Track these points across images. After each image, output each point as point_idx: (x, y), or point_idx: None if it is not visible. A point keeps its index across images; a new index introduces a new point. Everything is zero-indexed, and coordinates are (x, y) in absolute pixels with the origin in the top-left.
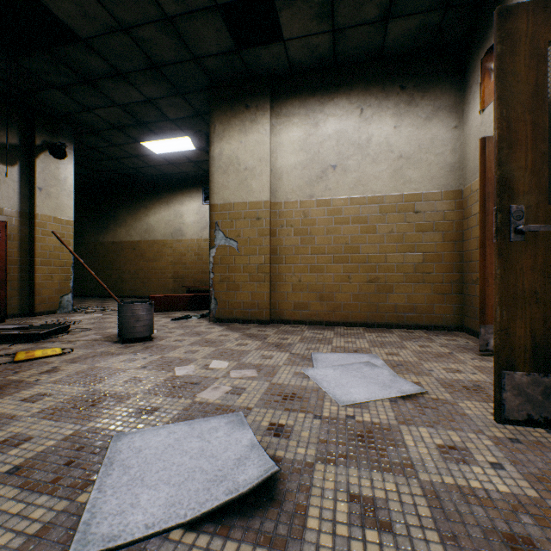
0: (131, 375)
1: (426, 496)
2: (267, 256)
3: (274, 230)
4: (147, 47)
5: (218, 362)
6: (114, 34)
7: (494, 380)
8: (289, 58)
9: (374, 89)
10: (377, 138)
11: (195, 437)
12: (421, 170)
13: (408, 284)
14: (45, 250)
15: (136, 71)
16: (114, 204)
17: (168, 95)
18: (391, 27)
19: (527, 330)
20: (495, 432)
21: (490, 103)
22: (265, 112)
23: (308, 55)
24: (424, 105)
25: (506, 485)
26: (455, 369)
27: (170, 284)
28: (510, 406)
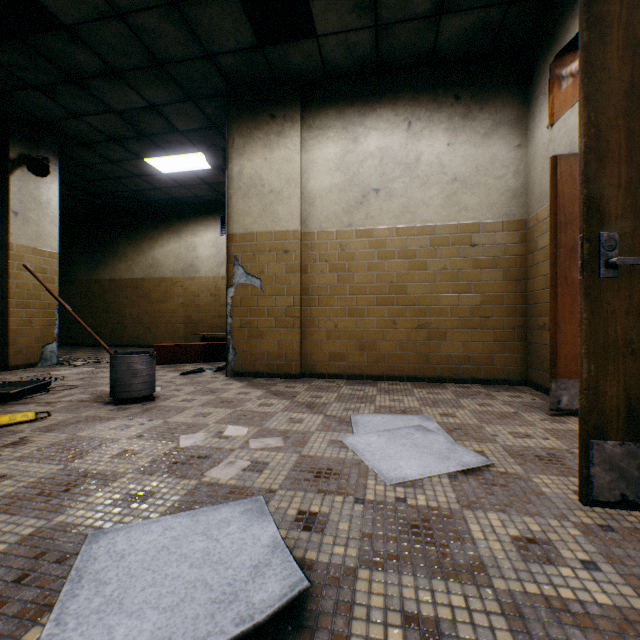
0: (122, 447)
1: (505, 614)
2: (297, 296)
3: (305, 265)
4: (149, 39)
5: (235, 429)
6: (106, 21)
7: (580, 451)
8: (323, 58)
9: (425, 99)
10: (428, 157)
11: (198, 535)
12: (479, 196)
13: (464, 330)
14: (22, 288)
15: (135, 68)
16: (113, 234)
17: (176, 101)
18: (444, 25)
19: (620, 388)
20: (581, 517)
21: (560, 117)
22: (294, 123)
23: (346, 56)
24: (482, 119)
25: (606, 594)
26: (524, 434)
27: (181, 330)
28: (599, 484)
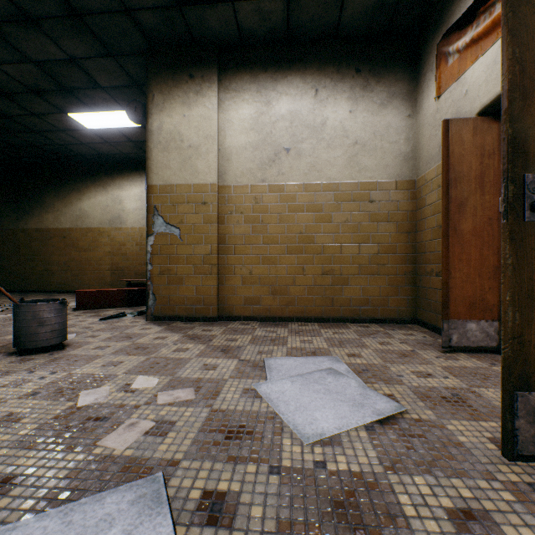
0: (7, 411)
1: None
2: (214, 245)
3: (222, 216)
4: None
5: (144, 379)
6: None
7: (503, 403)
8: (239, 24)
9: (330, 70)
10: (332, 121)
11: None
12: (376, 158)
13: (363, 276)
14: None
15: (51, 17)
16: (40, 186)
17: (96, 56)
18: (348, 1)
19: None
20: (508, 474)
21: (447, 89)
22: (212, 84)
23: (260, 23)
24: (379, 91)
25: None
26: (425, 373)
27: (108, 277)
28: (524, 438)
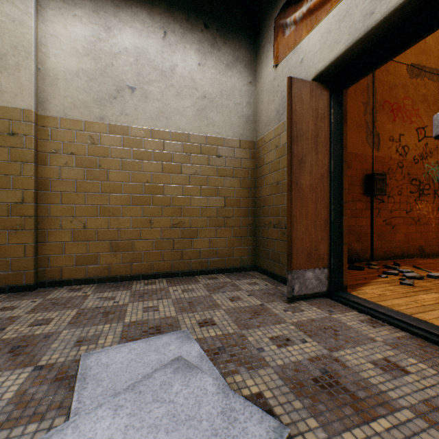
0: None
1: None
2: (29, 191)
3: (43, 155)
4: None
5: None
6: None
7: None
8: None
9: (179, 16)
10: (182, 70)
11: None
12: (223, 116)
13: (212, 228)
14: None
15: None
16: None
17: None
18: None
19: None
20: None
21: (284, 58)
22: None
23: None
24: (225, 52)
25: None
26: (283, 337)
27: None
28: None
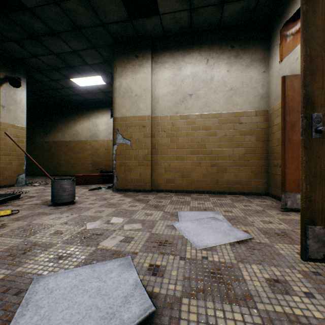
0: (56, 229)
1: (265, 324)
2: (149, 150)
3: (153, 133)
4: (72, 15)
5: (116, 219)
6: (49, 6)
7: (301, 231)
8: (163, 26)
9: (215, 48)
10: (217, 77)
11: (94, 278)
12: (243, 98)
13: (235, 167)
14: (6, 145)
15: (65, 31)
16: (54, 118)
17: (86, 48)
18: (226, 9)
19: (323, 197)
20: (302, 267)
21: (286, 56)
22: (148, 60)
23: (175, 25)
24: (245, 58)
25: (319, 312)
26: (268, 221)
27: (90, 167)
28: (312, 249)
